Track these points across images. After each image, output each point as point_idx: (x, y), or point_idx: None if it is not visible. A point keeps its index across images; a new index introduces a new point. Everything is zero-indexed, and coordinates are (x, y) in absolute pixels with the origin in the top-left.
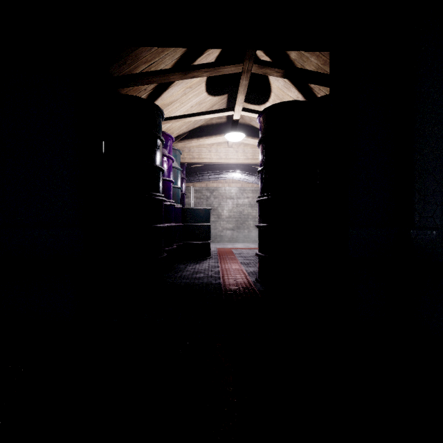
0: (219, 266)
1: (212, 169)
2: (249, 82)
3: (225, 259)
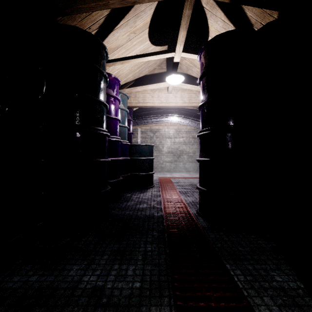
0: (161, 195)
1: (154, 114)
2: (188, 29)
3: (166, 187)
